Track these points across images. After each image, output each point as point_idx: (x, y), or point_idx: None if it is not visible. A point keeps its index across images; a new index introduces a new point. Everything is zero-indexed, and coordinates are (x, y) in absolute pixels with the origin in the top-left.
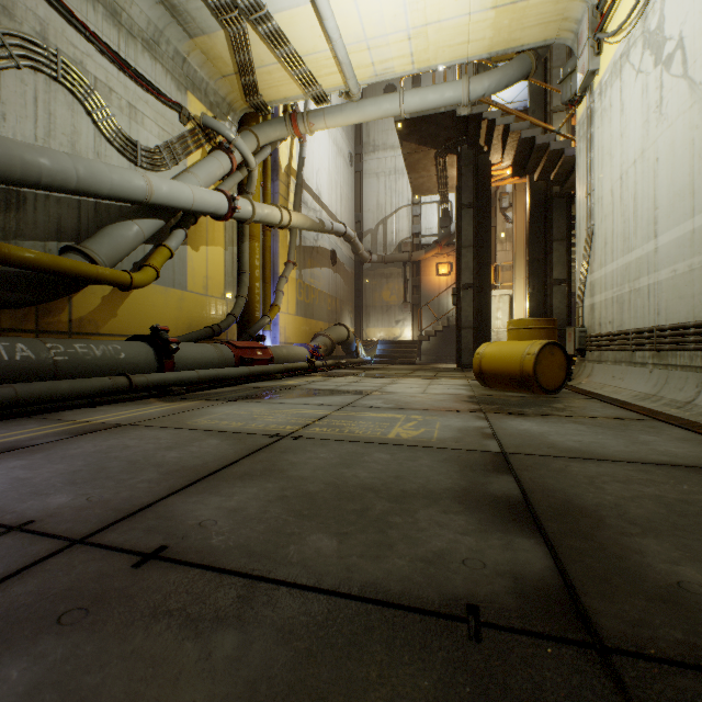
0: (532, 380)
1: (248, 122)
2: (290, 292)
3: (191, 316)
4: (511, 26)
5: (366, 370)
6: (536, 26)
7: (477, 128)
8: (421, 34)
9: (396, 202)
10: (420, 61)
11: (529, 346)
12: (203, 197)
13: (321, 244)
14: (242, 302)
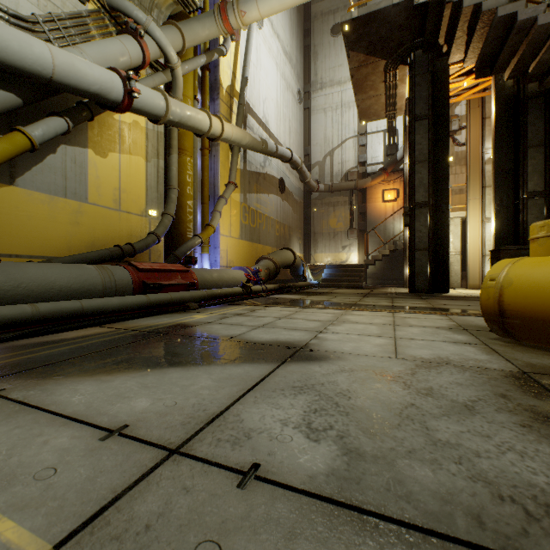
0: None
1: None
2: (232, 215)
3: (94, 233)
4: None
5: (310, 295)
6: None
7: (437, 21)
8: None
9: (342, 134)
10: None
11: None
12: (73, 65)
13: (269, 171)
14: (168, 220)
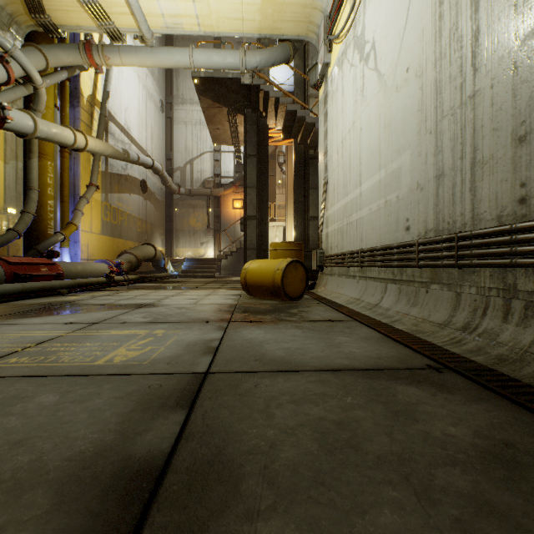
0: (281, 290)
1: (38, 41)
2: (94, 212)
3: None
4: (274, 16)
5: (167, 283)
6: (292, 22)
7: (257, 97)
8: (204, 0)
9: (201, 147)
10: (205, 25)
11: (279, 263)
12: None
13: (131, 173)
14: (29, 218)
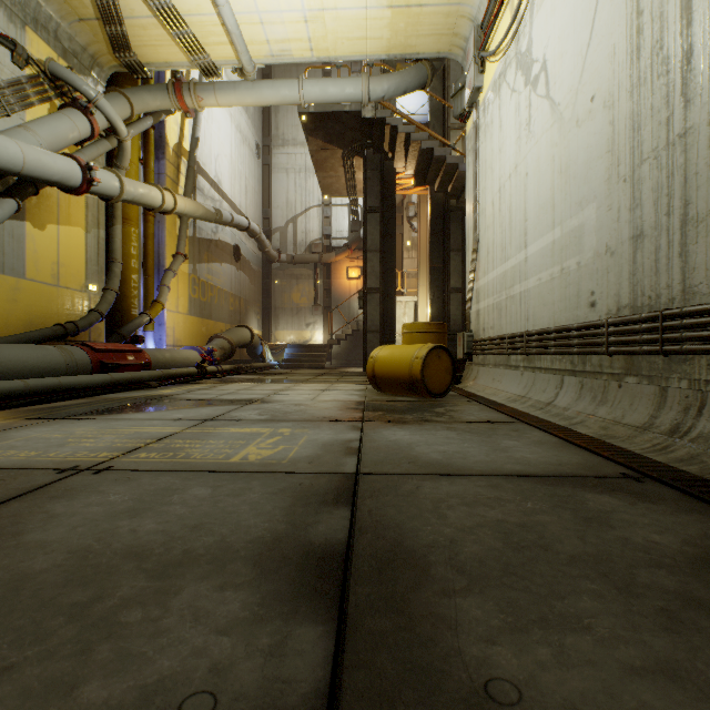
0: (420, 384)
1: (121, 83)
2: (180, 288)
3: (32, 311)
4: (407, 31)
5: (268, 375)
6: (430, 36)
7: (382, 133)
8: (319, 19)
9: (307, 201)
10: (319, 50)
11: (418, 349)
12: (40, 160)
13: (222, 237)
14: (112, 296)
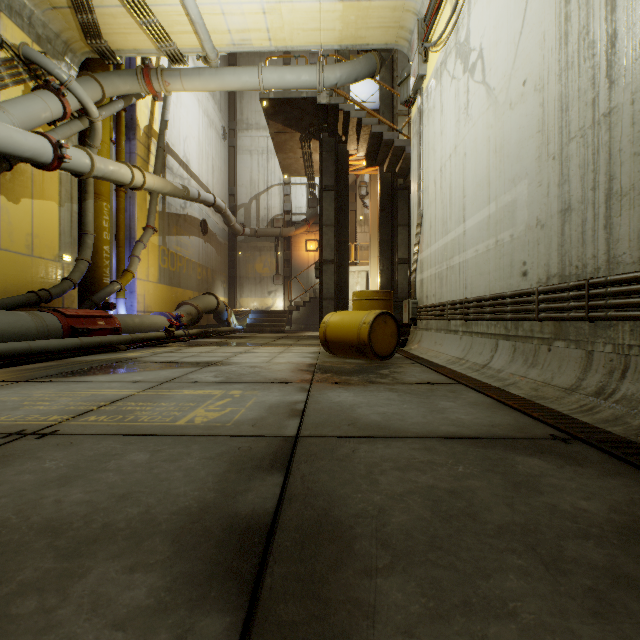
0: (367, 347)
1: (93, 68)
2: (151, 258)
3: (7, 279)
4: (358, 23)
5: (232, 338)
6: (379, 29)
7: (336, 118)
8: (276, 11)
9: (269, 180)
10: (277, 39)
11: (365, 315)
12: (12, 137)
13: (190, 212)
14: (84, 265)
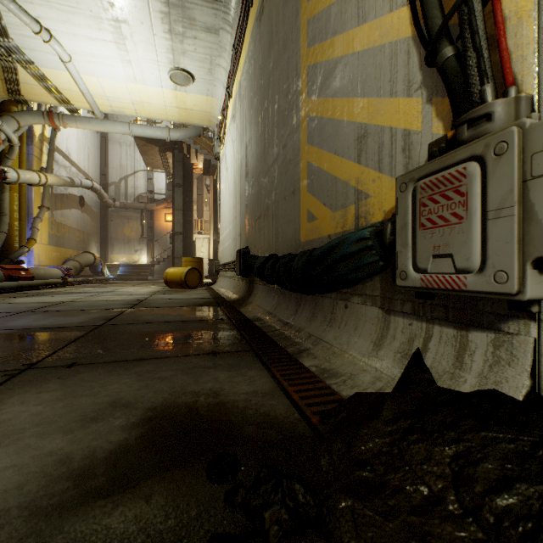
0: (185, 283)
1: (8, 105)
2: (43, 228)
3: None
4: (187, 116)
5: (109, 284)
6: (199, 120)
7: (182, 145)
8: (140, 104)
9: (135, 166)
10: (141, 114)
11: (184, 269)
12: None
13: (71, 191)
14: (4, 236)
